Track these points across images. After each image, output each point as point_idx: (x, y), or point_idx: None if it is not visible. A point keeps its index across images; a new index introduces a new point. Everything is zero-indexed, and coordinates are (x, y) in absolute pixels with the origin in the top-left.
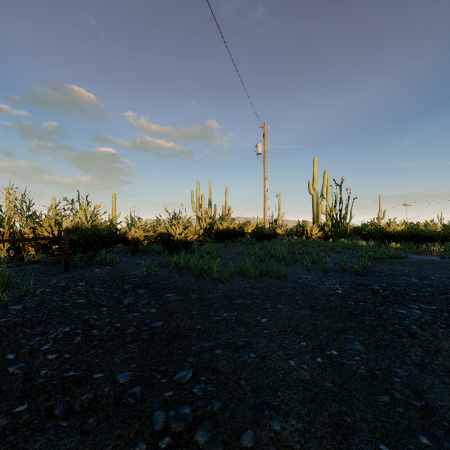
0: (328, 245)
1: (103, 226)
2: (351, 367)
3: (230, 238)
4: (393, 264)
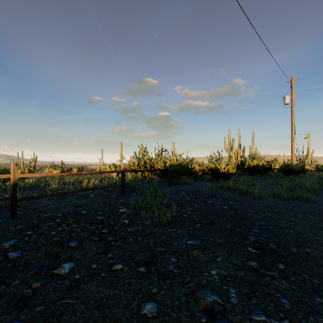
0: None
1: (184, 163)
2: None
3: (260, 172)
4: None
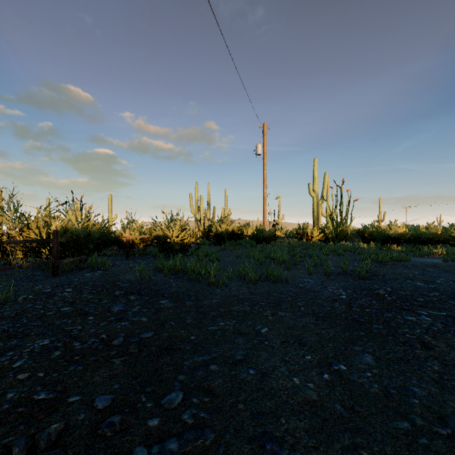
0: (329, 248)
1: (94, 227)
2: (363, 385)
3: (230, 241)
4: (396, 267)
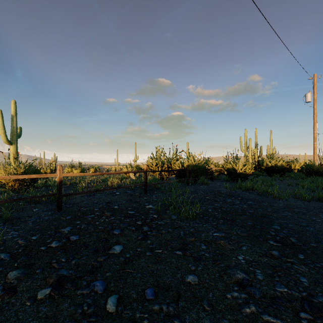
0: None
1: (201, 164)
2: None
3: (278, 173)
4: None
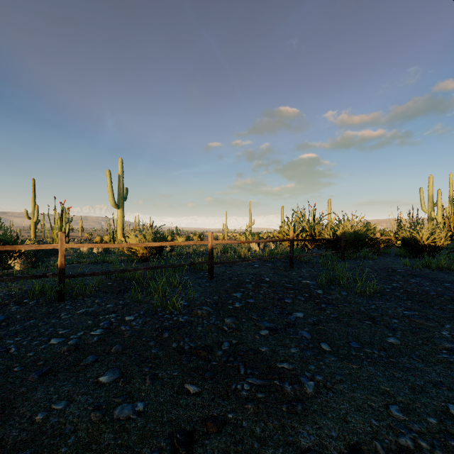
0: None
1: (362, 231)
2: None
3: None
4: None
